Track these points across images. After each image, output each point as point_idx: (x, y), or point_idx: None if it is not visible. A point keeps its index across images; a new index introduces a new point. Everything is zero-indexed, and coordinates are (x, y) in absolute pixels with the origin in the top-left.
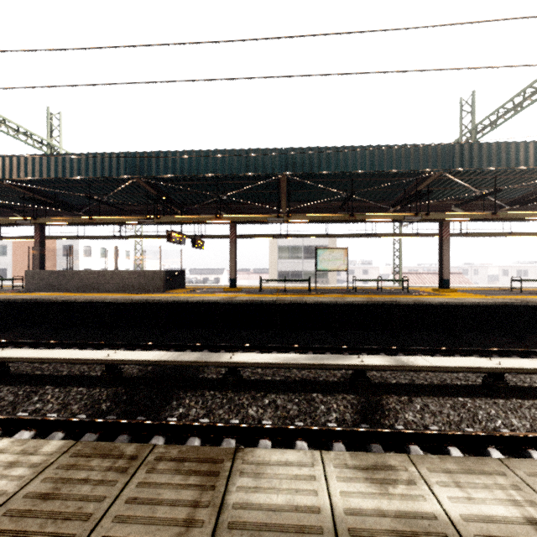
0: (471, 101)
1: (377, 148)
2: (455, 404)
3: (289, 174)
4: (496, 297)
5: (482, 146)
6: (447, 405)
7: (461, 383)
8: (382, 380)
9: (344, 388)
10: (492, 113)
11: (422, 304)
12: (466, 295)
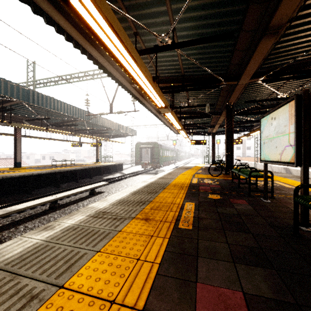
0: (33, 65)
1: None
2: (40, 220)
3: None
4: (47, 169)
5: (44, 96)
6: (37, 222)
7: (40, 211)
8: None
9: None
10: (45, 79)
11: (8, 178)
12: (32, 170)
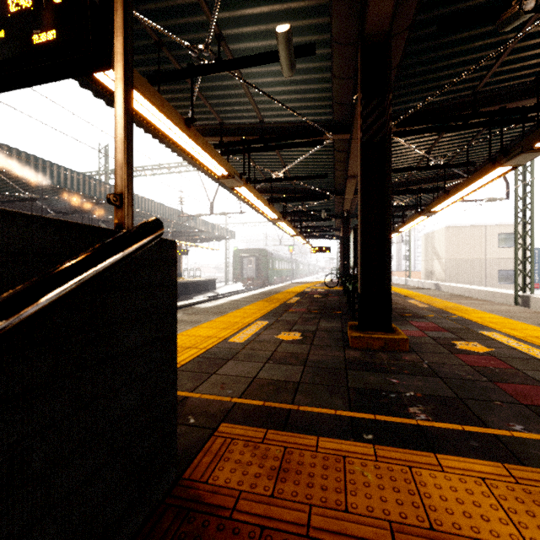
0: (105, 148)
1: (83, 175)
2: None
3: (4, 169)
4: None
5: (136, 196)
6: None
7: None
8: None
9: None
10: None
11: None
12: None
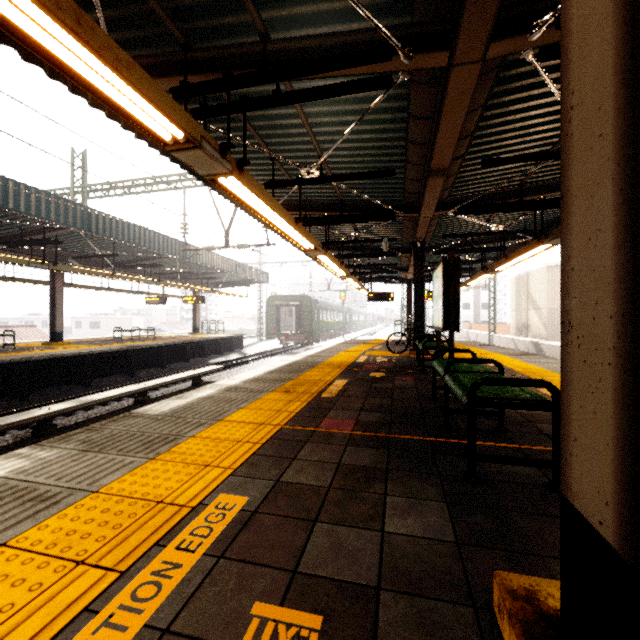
0: (82, 156)
1: (14, 183)
2: None
3: None
4: (111, 345)
5: (113, 219)
6: None
7: (122, 407)
8: (61, 425)
9: (32, 441)
10: (106, 183)
11: (55, 358)
12: (86, 346)
